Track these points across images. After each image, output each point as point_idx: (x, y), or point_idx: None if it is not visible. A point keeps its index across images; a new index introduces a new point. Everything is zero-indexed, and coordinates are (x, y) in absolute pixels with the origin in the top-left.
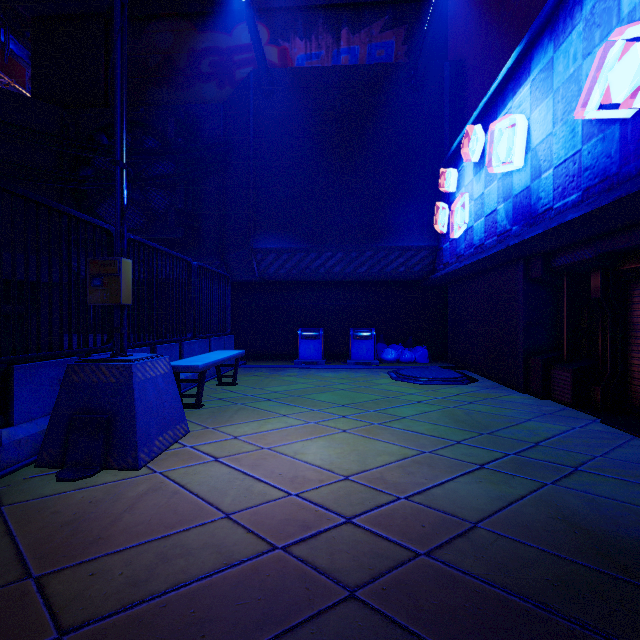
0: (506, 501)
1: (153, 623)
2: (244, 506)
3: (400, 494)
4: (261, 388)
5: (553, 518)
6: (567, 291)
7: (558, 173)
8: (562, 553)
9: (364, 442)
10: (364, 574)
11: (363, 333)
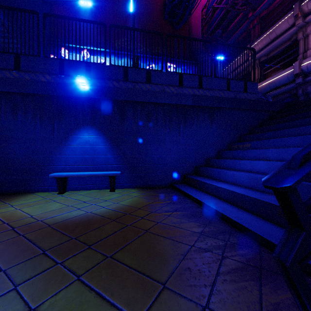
0: None
1: None
2: None
3: None
4: None
5: None
6: None
7: None
8: None
9: None
10: None
11: None
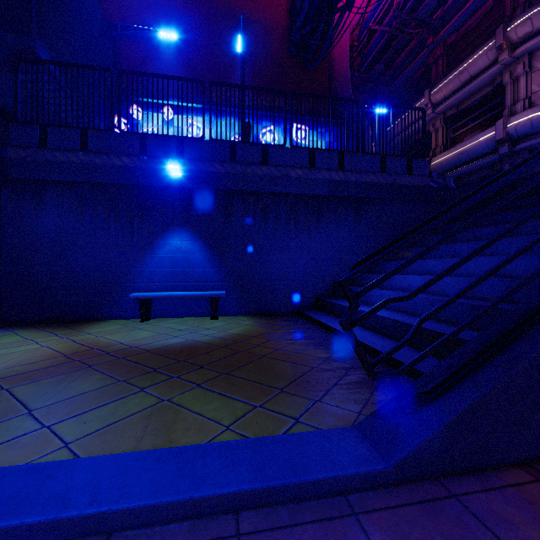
0: None
1: None
2: None
3: None
4: None
5: None
6: None
7: None
8: None
9: None
10: None
11: None
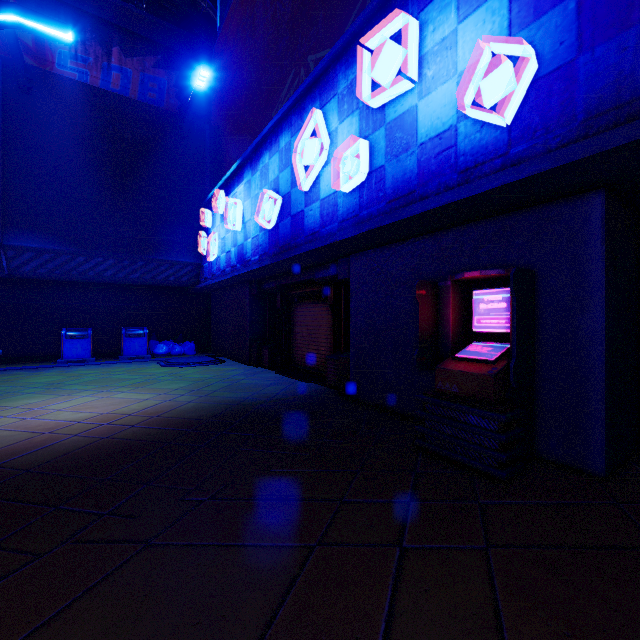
0: (208, 402)
1: (24, 455)
2: (54, 427)
3: (155, 409)
4: (27, 383)
5: (224, 403)
6: (269, 303)
7: (253, 242)
8: (220, 409)
9: (135, 397)
10: (133, 428)
11: (136, 332)
